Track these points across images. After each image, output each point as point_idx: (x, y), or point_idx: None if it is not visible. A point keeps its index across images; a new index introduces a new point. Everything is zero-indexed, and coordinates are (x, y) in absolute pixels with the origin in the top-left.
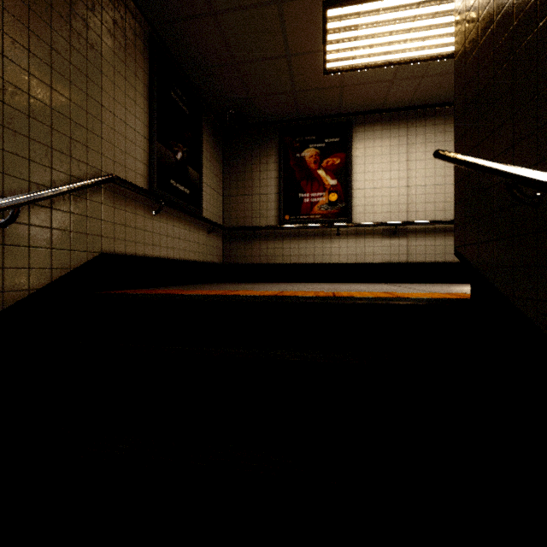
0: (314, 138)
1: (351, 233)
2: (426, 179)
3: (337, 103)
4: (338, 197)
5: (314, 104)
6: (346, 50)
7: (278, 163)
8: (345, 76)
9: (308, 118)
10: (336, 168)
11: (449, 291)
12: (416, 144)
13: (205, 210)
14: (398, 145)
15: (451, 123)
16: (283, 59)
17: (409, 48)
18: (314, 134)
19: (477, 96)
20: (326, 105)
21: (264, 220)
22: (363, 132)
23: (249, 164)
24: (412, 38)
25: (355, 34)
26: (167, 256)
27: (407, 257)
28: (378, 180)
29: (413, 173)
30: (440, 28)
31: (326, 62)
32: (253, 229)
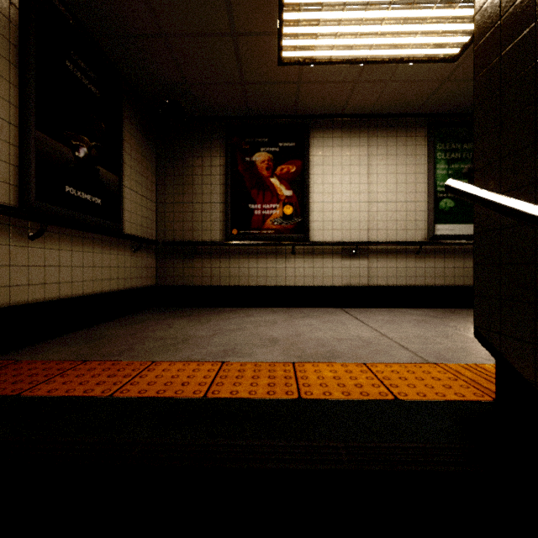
0: (266, 140)
1: (308, 252)
2: (387, 195)
3: (293, 102)
4: (293, 210)
5: (267, 101)
6: (306, 37)
7: (224, 167)
8: (304, 70)
9: (259, 116)
10: (291, 177)
11: (434, 346)
12: (377, 156)
13: (129, 223)
14: (359, 156)
15: (413, 136)
16: (228, 38)
17: (379, 44)
18: (266, 136)
19: (533, 103)
20: (281, 103)
21: (207, 233)
22: (321, 137)
23: (189, 166)
24: (383, 32)
25: (318, 16)
26: (60, 295)
27: (368, 280)
28: (337, 193)
29: (374, 187)
30: (416, 23)
31: (281, 49)
32: (193, 245)
